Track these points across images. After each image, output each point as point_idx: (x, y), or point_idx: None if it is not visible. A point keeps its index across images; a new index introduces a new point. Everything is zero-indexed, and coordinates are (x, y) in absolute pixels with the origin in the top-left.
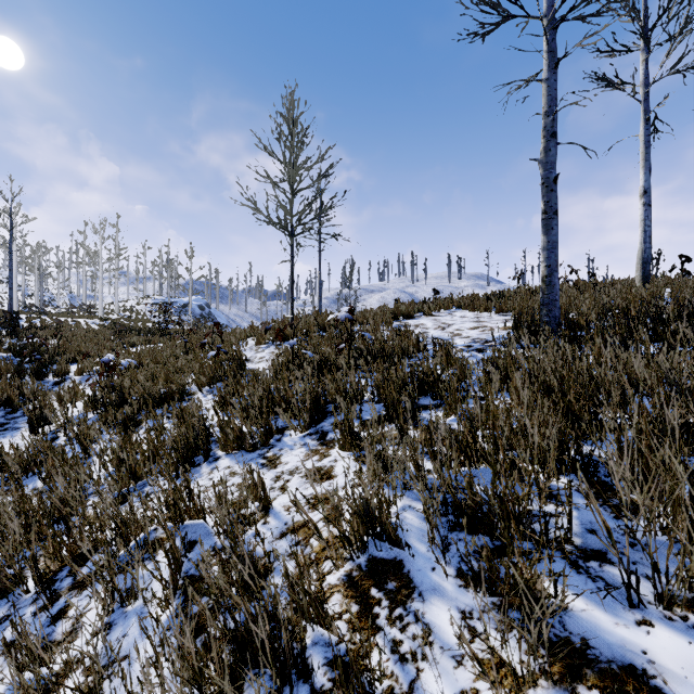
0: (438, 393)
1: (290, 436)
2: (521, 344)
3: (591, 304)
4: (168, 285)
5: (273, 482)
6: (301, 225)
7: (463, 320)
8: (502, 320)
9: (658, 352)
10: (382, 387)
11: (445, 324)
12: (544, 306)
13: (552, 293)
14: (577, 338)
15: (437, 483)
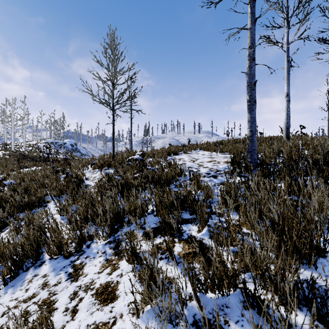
0: (193, 210)
1: (96, 243)
2: (240, 177)
3: (271, 151)
4: (54, 133)
5: (69, 300)
6: (118, 104)
7: (203, 156)
8: (223, 157)
9: (326, 188)
10: (158, 206)
11: (194, 159)
12: (249, 152)
13: (253, 145)
14: (273, 175)
15: (197, 315)
